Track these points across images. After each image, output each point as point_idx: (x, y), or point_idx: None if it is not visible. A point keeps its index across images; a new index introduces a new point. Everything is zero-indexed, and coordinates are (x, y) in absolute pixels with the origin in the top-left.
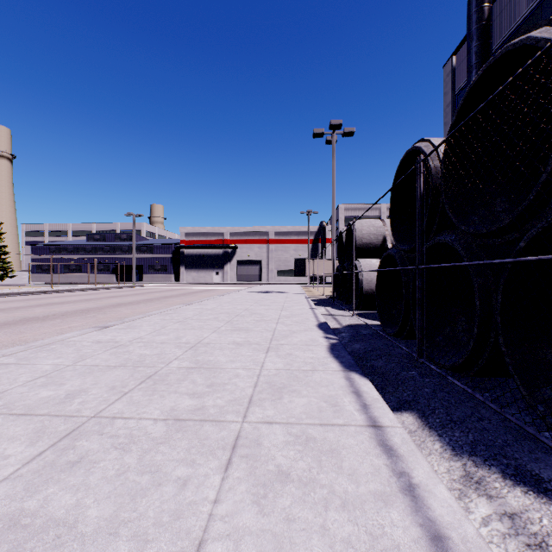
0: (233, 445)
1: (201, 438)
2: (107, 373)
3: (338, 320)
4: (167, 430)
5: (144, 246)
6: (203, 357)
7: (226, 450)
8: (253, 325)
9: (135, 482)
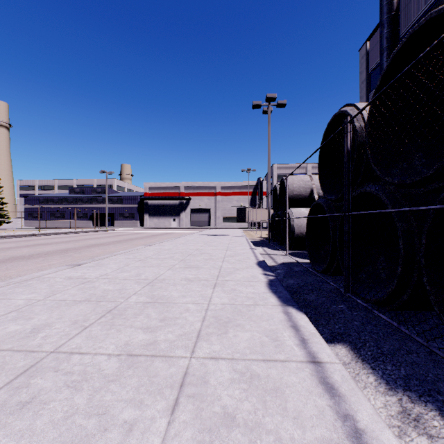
0: (180, 383)
1: (150, 375)
2: (72, 308)
3: (274, 258)
4: (119, 367)
5: (115, 197)
6: (159, 292)
7: (174, 389)
8: (202, 263)
9: (81, 427)
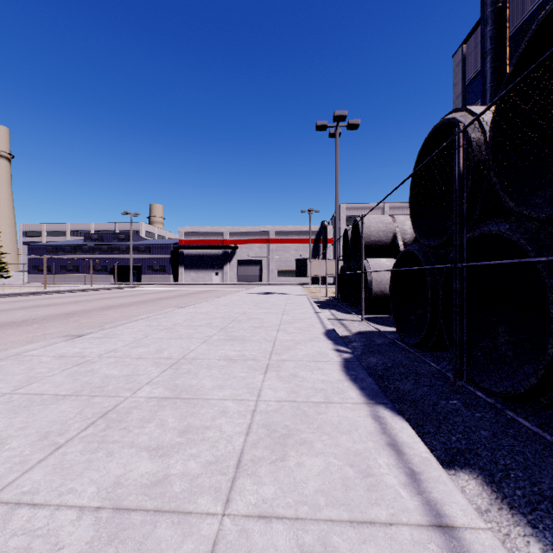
0: None
1: None
2: (48, 408)
3: (346, 326)
4: (93, 539)
5: (142, 246)
6: (184, 380)
7: None
8: (250, 333)
9: None
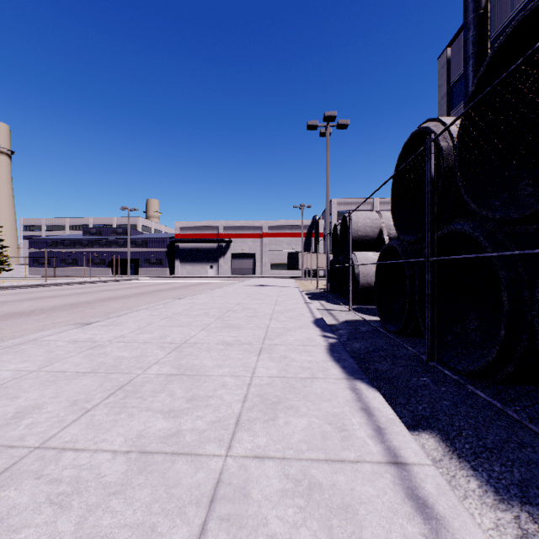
0: (210, 497)
1: (169, 484)
2: (73, 382)
3: (334, 315)
4: (127, 471)
5: (139, 240)
6: (188, 361)
7: (200, 507)
8: (245, 322)
9: None
